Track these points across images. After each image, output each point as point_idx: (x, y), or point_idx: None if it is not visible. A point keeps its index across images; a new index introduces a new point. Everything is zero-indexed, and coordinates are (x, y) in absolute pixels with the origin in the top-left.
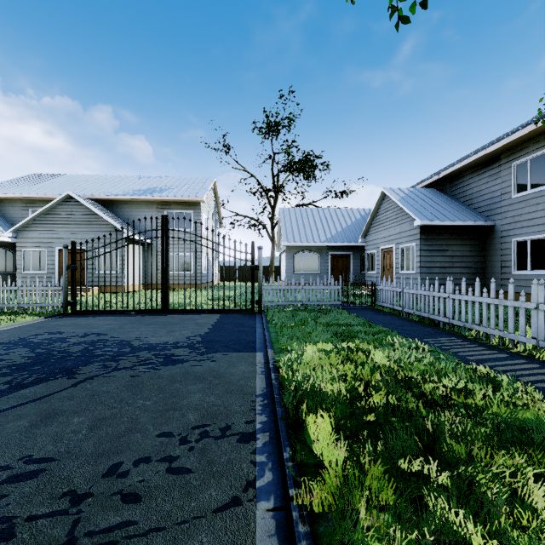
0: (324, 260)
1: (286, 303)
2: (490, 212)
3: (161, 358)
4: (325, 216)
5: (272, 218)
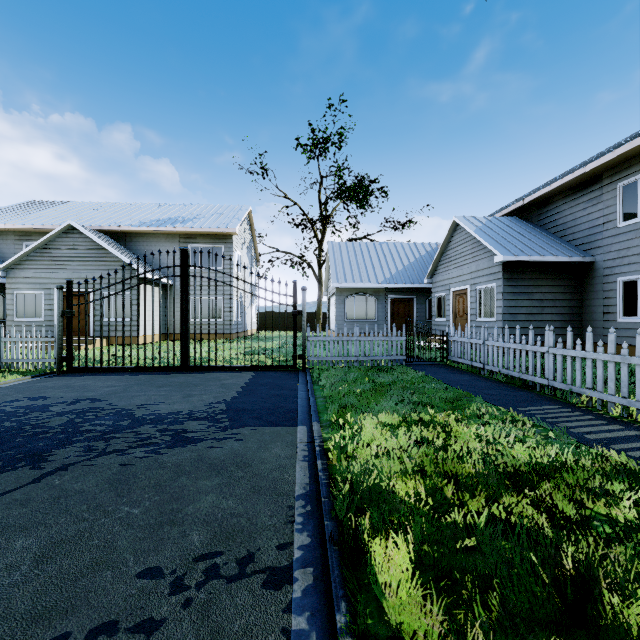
0: (382, 304)
1: (336, 358)
2: (588, 245)
3: (168, 435)
4: (383, 252)
5: (319, 255)
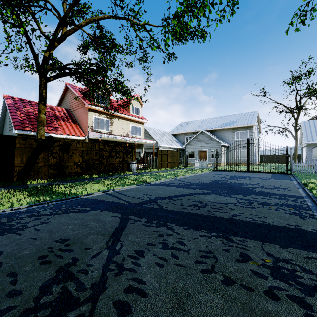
0: None
1: (305, 171)
2: None
3: (263, 179)
4: None
5: (295, 126)
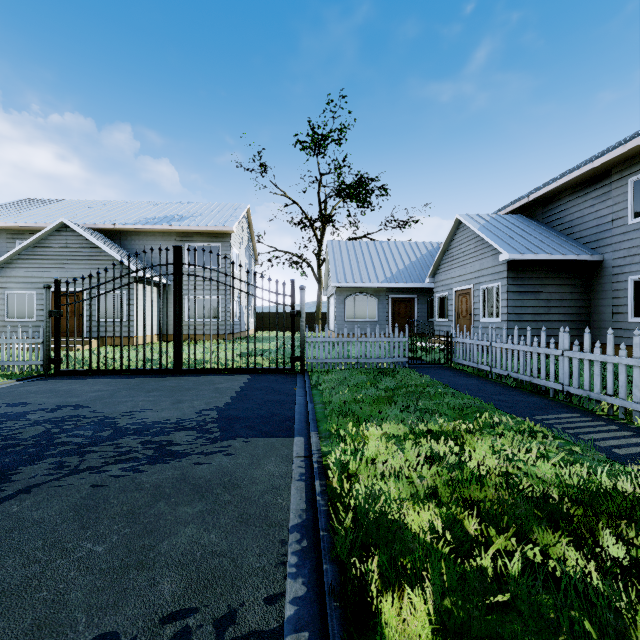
0: (383, 304)
1: (336, 360)
2: (596, 243)
3: (151, 448)
4: (384, 251)
5: (318, 254)
